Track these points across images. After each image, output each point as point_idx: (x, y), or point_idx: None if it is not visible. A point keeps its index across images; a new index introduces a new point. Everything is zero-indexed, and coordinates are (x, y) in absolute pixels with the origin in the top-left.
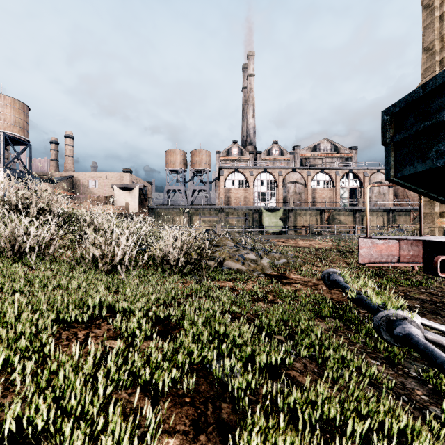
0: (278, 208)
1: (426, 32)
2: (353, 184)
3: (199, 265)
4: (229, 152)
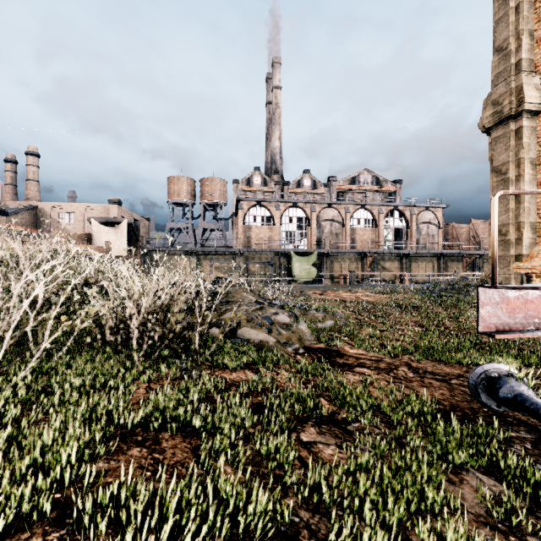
0: (311, 252)
1: (498, 27)
2: (398, 224)
3: (188, 341)
4: (249, 181)
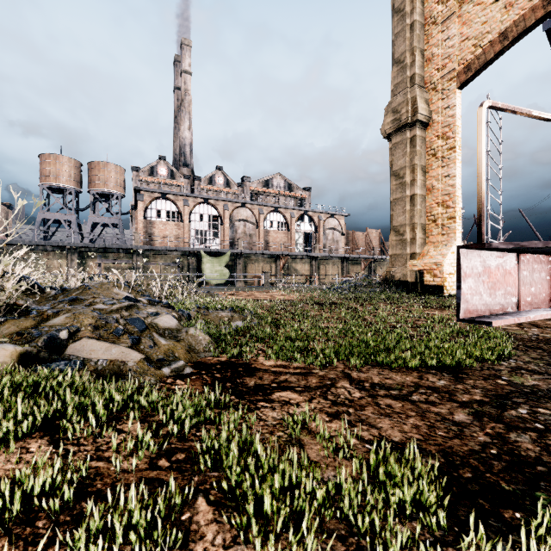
0: (223, 252)
1: (397, 41)
2: (308, 229)
3: None
4: (153, 171)
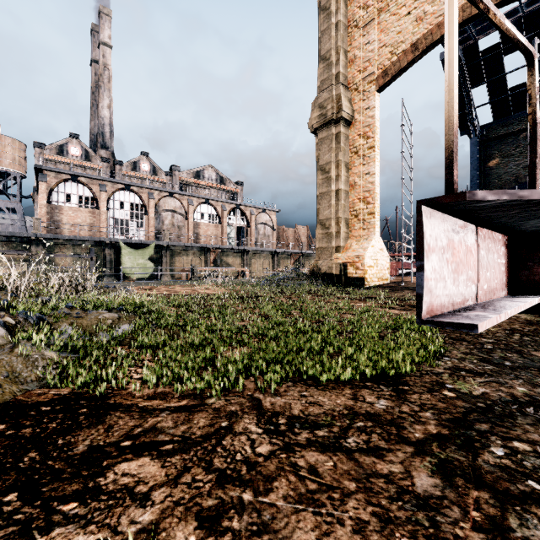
0: (147, 244)
1: (323, 38)
2: (240, 222)
3: None
4: (62, 150)
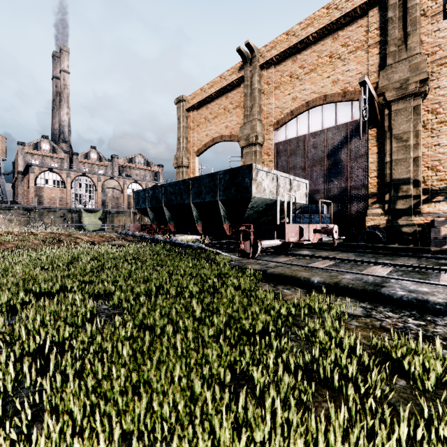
0: (98, 210)
1: (178, 130)
2: None
3: None
4: (37, 146)
